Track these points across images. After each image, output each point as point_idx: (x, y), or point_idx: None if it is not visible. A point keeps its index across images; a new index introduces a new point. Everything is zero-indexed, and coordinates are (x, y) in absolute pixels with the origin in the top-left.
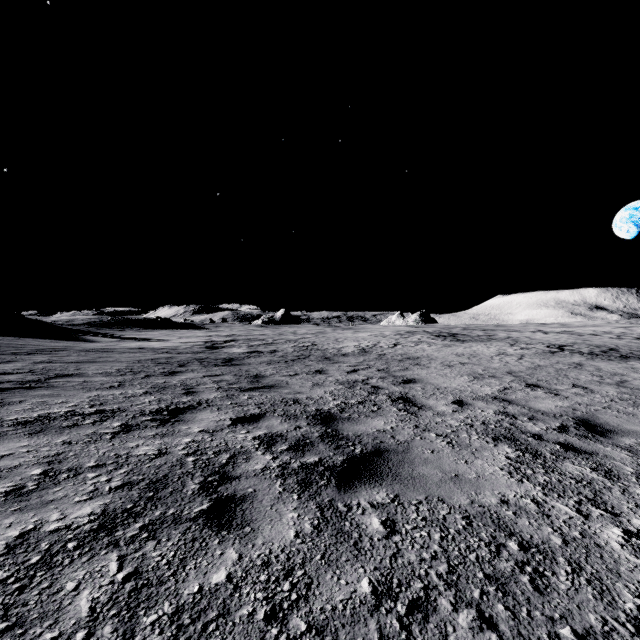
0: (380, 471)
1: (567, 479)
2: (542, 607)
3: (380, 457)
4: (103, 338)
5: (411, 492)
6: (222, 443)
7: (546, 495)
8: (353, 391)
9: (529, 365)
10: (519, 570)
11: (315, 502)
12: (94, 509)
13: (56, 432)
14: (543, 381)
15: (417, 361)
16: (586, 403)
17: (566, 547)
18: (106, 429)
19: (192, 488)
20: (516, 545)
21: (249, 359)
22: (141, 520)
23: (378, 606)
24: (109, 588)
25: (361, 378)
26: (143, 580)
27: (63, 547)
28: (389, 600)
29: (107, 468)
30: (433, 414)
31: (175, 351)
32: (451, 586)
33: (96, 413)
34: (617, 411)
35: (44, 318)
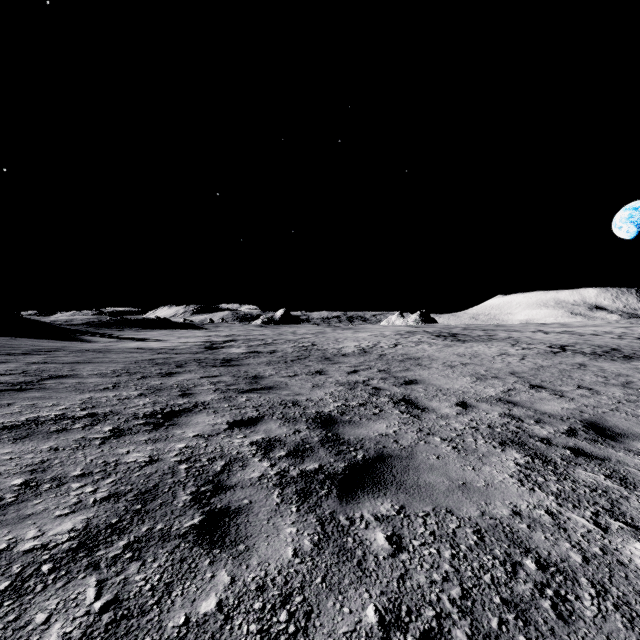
0: (384, 479)
1: (581, 487)
2: (568, 639)
3: (383, 463)
4: (101, 338)
5: (417, 503)
6: (217, 449)
7: (560, 505)
8: (354, 392)
9: (532, 365)
10: (539, 594)
11: (315, 515)
12: (75, 524)
13: (43, 437)
14: (547, 382)
15: (418, 361)
16: (593, 405)
17: (587, 565)
18: (96, 434)
19: (183, 499)
20: (533, 564)
21: (248, 359)
22: (126, 537)
23: (386, 639)
24: (84, 620)
25: (362, 379)
26: (123, 610)
27: (37, 570)
28: (398, 632)
29: (93, 477)
30: (437, 417)
31: (173, 351)
32: (466, 614)
33: (87, 416)
34: (625, 413)
35: (43, 318)
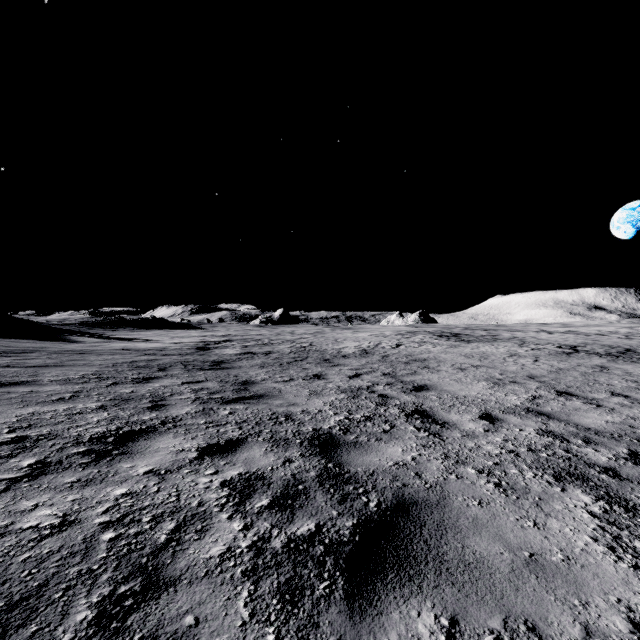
0: (413, 551)
1: None
2: None
3: (407, 518)
4: (89, 338)
5: (475, 607)
6: (172, 496)
7: None
8: (358, 402)
9: (549, 368)
10: None
11: None
12: None
13: None
14: (574, 388)
15: (425, 363)
16: None
17: None
18: (5, 472)
19: (78, 621)
20: None
21: (241, 361)
22: None
23: None
24: None
25: (365, 384)
26: None
27: None
28: None
29: None
30: (461, 435)
31: (161, 352)
32: None
33: (11, 442)
34: None
35: (35, 318)
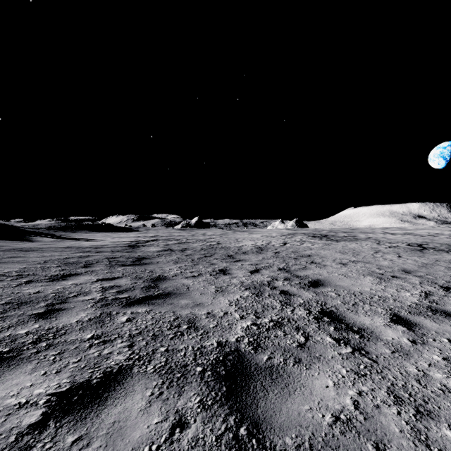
0: None
1: None
2: None
3: None
4: (48, 238)
5: None
6: None
7: None
8: (262, 300)
9: (415, 263)
10: None
11: None
12: None
13: None
14: None
15: (311, 259)
16: None
17: None
18: None
19: None
20: None
21: (159, 257)
22: None
23: None
24: None
25: (266, 280)
26: None
27: None
28: None
29: None
30: (391, 351)
31: (97, 250)
32: None
33: None
34: None
35: (16, 223)
